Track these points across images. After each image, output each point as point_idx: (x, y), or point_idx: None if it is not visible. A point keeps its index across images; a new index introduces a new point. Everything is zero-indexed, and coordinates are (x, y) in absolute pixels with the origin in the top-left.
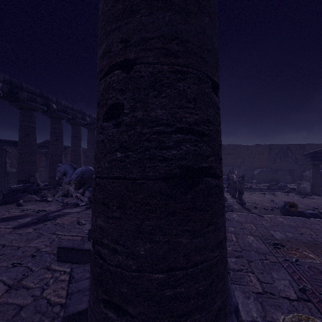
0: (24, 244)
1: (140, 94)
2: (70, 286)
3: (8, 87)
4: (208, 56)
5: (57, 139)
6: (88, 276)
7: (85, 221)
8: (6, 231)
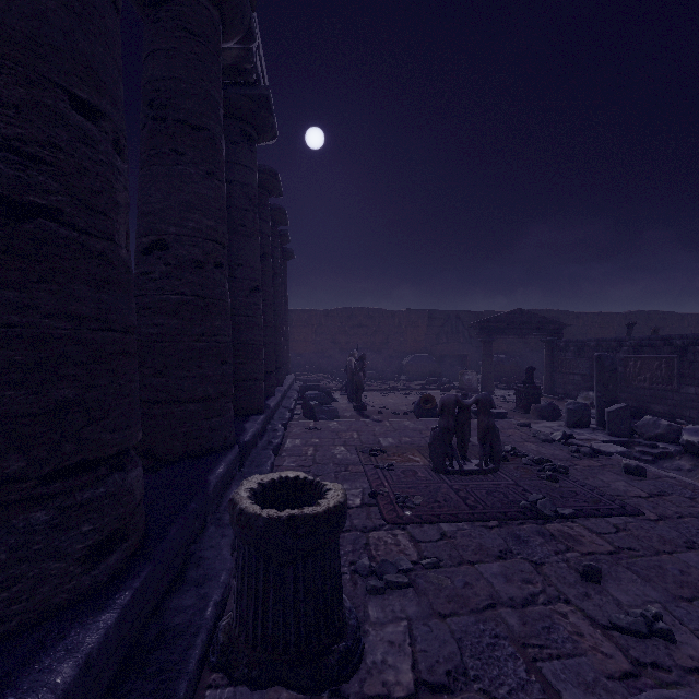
0: None
1: None
2: None
3: None
4: (52, 55)
5: None
6: None
7: None
8: None
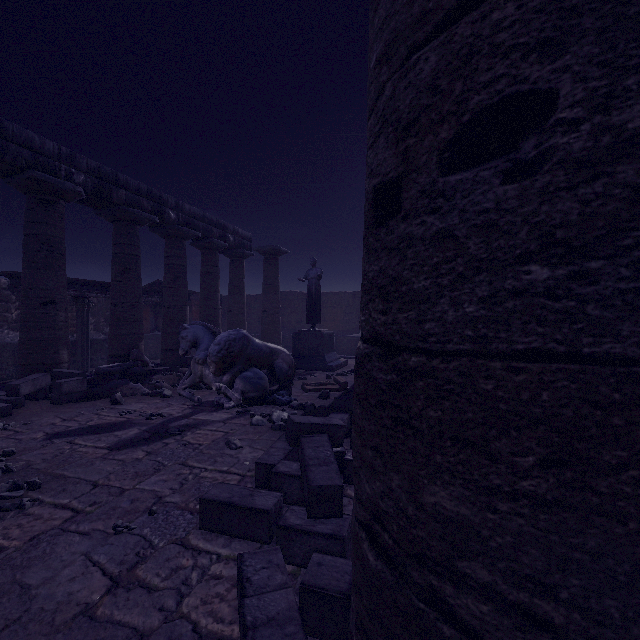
0: (132, 483)
1: (639, 40)
2: (246, 604)
3: (95, 182)
4: None
5: (176, 278)
6: (281, 582)
7: (240, 441)
8: (97, 454)
